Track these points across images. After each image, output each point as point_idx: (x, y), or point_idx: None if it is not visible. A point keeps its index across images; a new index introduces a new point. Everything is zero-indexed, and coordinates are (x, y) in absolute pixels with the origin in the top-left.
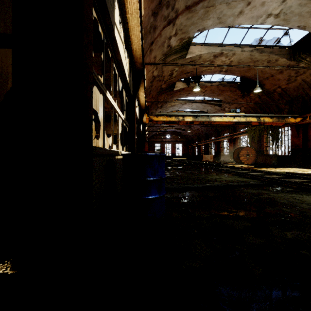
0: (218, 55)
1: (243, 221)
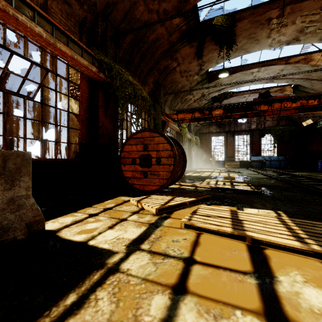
0: (292, 41)
1: (302, 171)
